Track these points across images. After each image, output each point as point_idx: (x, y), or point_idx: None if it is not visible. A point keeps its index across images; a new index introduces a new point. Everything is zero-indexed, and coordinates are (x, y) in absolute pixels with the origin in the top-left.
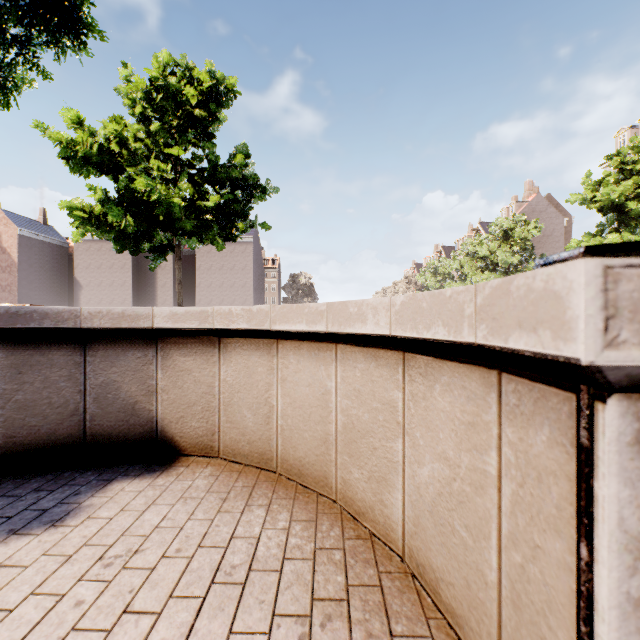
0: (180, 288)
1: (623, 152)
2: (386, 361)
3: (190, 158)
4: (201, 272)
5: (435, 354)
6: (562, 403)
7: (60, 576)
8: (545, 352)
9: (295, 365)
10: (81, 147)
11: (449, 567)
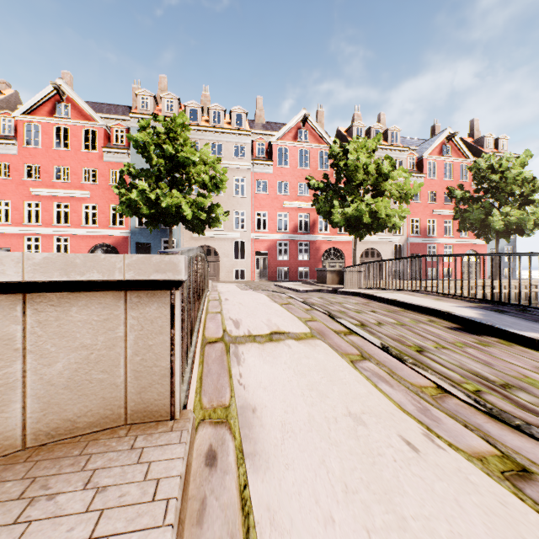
0: None
1: None
2: None
3: None
4: None
5: (72, 290)
6: (163, 294)
7: None
8: (170, 279)
9: None
10: None
11: (88, 403)
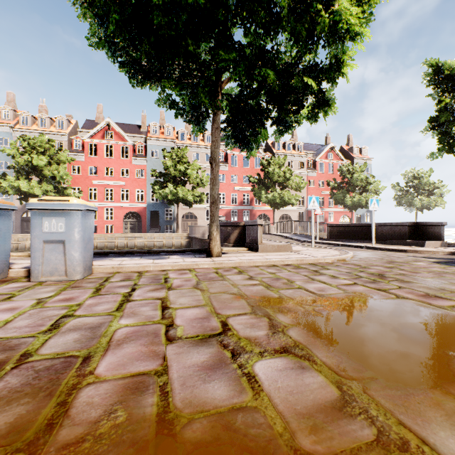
0: None
1: (37, 139)
2: None
3: None
4: None
5: None
6: None
7: None
8: None
9: None
10: None
11: None
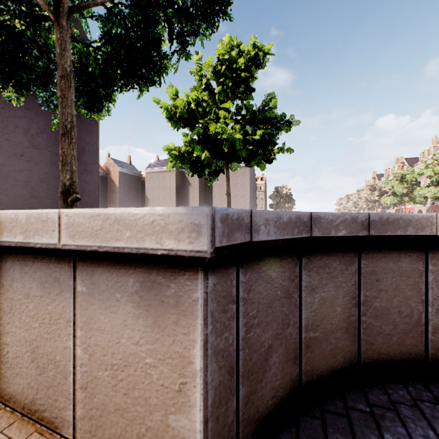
0: (229, 198)
1: None
2: None
3: (238, 108)
4: (216, 188)
5: None
6: None
7: None
8: None
9: None
10: (178, 109)
11: None
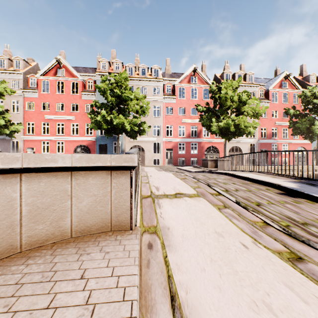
0: None
1: None
2: (62, 176)
3: None
4: None
5: (89, 170)
6: (127, 172)
7: None
8: (131, 165)
9: None
10: None
11: (96, 220)
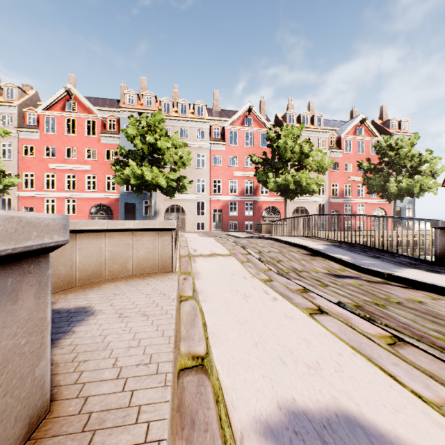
0: None
1: None
2: (127, 234)
3: None
4: None
5: (144, 231)
6: (170, 232)
7: (121, 298)
8: (172, 228)
9: (87, 242)
10: None
11: (148, 264)
